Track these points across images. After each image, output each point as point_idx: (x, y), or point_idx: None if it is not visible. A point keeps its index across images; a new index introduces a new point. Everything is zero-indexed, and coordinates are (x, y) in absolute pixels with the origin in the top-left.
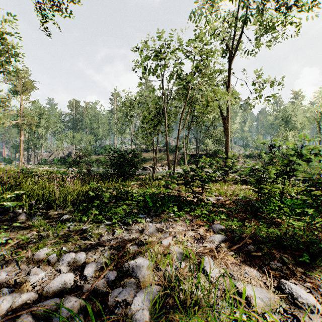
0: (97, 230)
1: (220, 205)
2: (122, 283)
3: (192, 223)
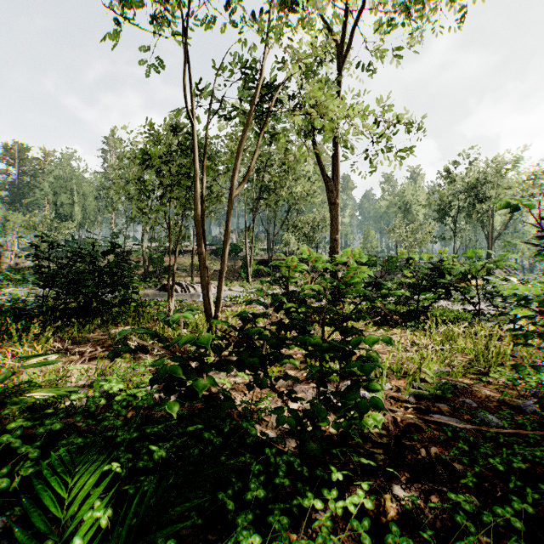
0: None
1: (390, 443)
2: None
3: None
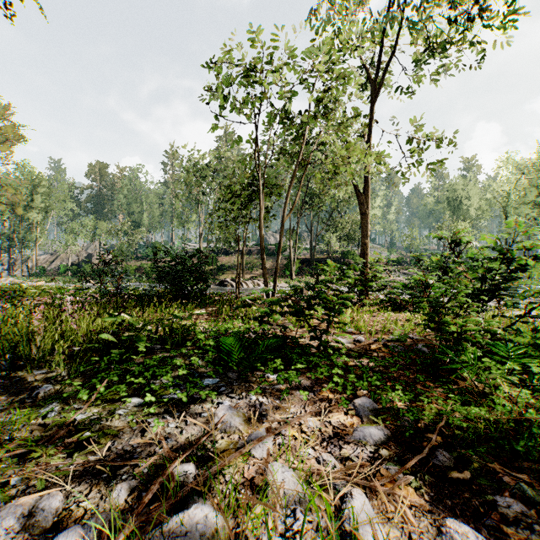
0: (109, 422)
1: (362, 352)
2: None
3: (314, 395)
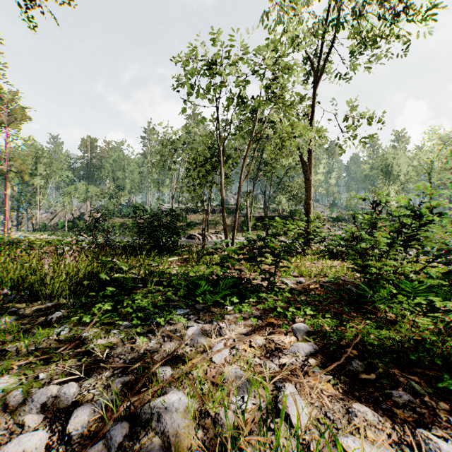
0: (106, 339)
1: (302, 290)
2: (136, 447)
3: (262, 321)
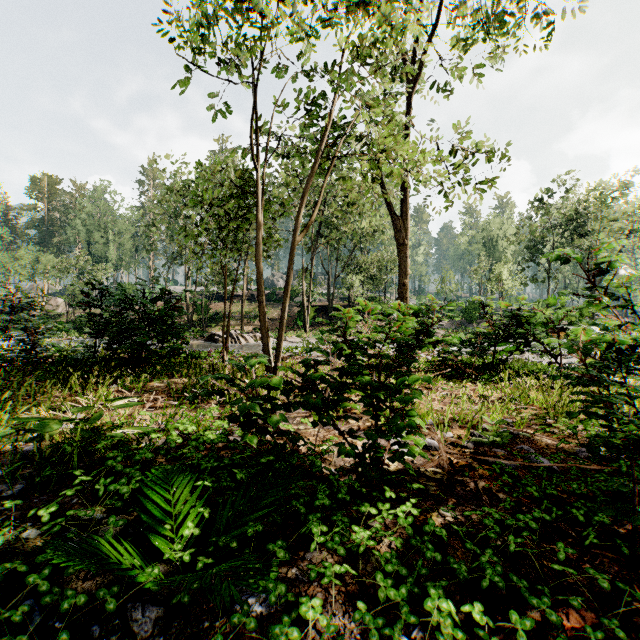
0: None
1: (443, 478)
2: None
3: None
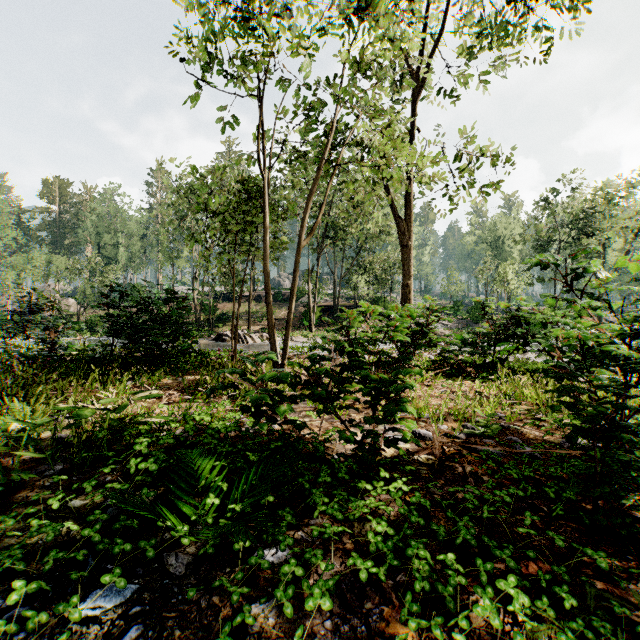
0: None
1: (435, 464)
2: None
3: (369, 634)
